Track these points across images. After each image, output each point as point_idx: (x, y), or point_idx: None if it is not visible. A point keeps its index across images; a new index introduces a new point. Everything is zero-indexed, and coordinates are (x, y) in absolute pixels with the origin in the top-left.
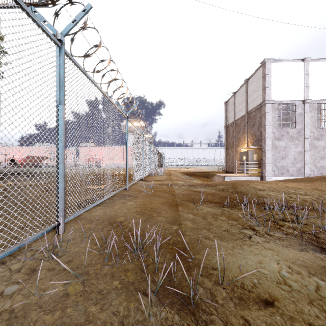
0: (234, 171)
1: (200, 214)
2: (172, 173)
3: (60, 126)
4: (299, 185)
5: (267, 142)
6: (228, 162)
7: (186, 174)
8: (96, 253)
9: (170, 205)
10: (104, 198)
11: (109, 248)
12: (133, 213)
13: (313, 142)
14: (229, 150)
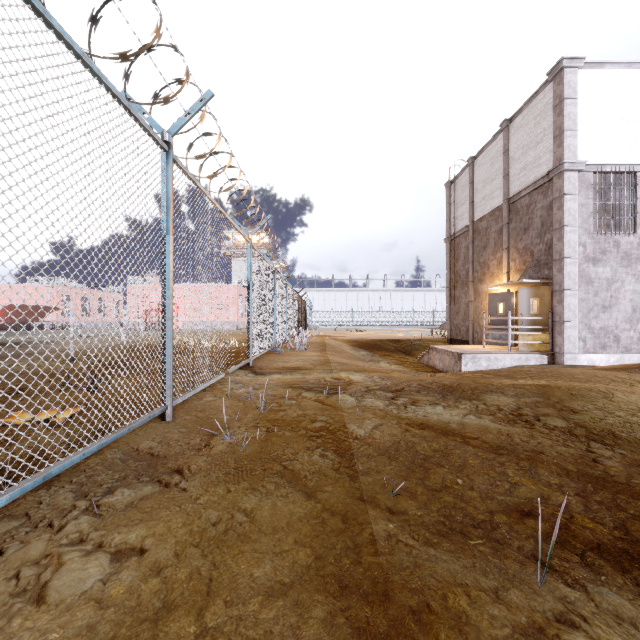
0: (470, 340)
1: None
2: (329, 345)
3: None
4: None
5: (568, 269)
6: (455, 319)
7: (360, 345)
8: None
9: (345, 623)
10: None
11: None
12: None
13: None
14: (459, 290)
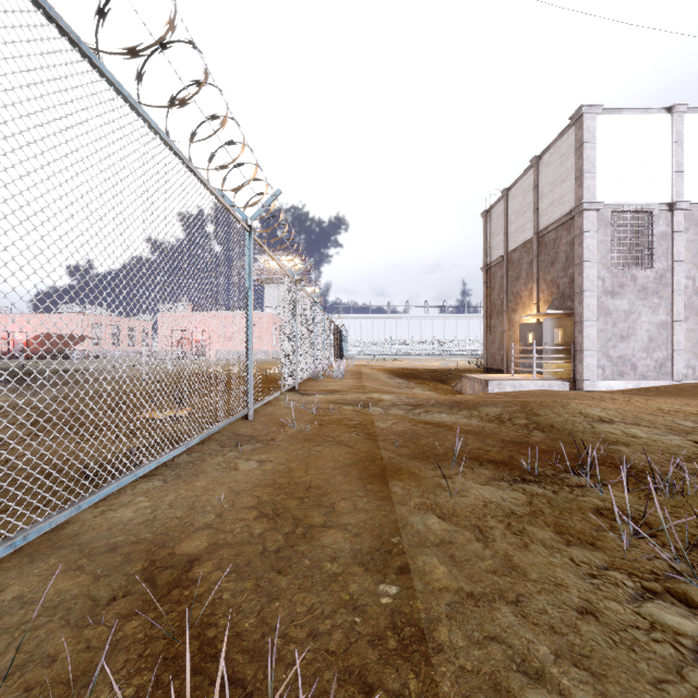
0: (504, 369)
1: (466, 516)
2: (365, 373)
3: None
4: (690, 406)
5: (587, 301)
6: (491, 348)
7: (396, 374)
8: None
9: (366, 473)
10: (167, 454)
11: None
12: (245, 511)
13: (692, 300)
14: (494, 319)
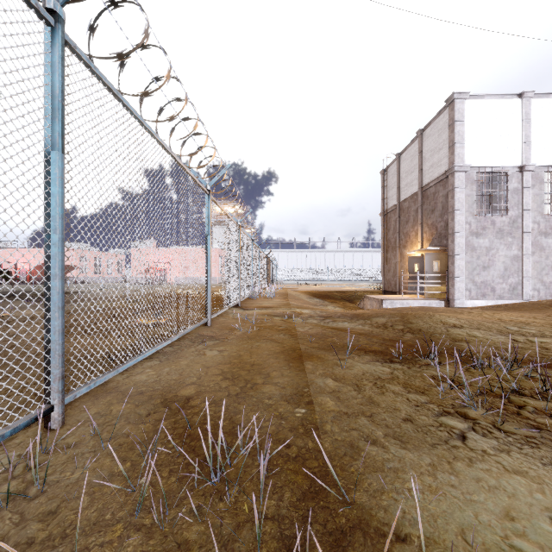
0: (397, 291)
1: (350, 379)
2: (290, 295)
3: (54, 198)
4: (523, 317)
5: (458, 240)
6: (387, 275)
7: (314, 295)
8: (118, 489)
9: (289, 357)
10: (161, 345)
11: (153, 471)
12: (214, 376)
13: (537, 239)
14: (390, 253)
